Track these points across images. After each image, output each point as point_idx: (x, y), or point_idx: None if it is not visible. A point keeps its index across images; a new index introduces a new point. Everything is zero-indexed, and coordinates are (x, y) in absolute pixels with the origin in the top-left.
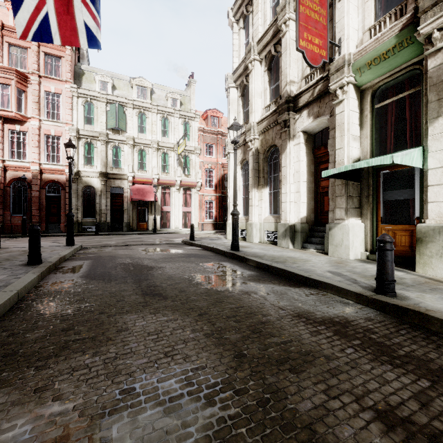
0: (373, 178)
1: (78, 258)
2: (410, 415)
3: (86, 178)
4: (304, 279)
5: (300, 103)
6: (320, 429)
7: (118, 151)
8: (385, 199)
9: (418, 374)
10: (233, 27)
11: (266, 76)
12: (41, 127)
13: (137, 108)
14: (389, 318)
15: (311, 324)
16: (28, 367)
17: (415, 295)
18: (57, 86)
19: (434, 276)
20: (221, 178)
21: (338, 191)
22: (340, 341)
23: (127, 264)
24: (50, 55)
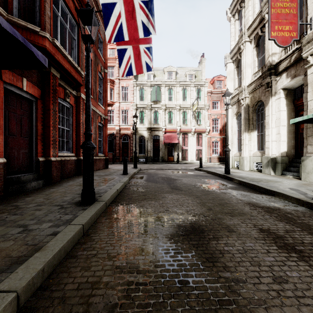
0: None
1: (140, 173)
2: (276, 232)
3: (140, 131)
4: (266, 190)
5: (280, 69)
6: (231, 227)
7: (157, 114)
8: None
9: (298, 227)
10: (230, 20)
11: (254, 51)
12: (120, 106)
13: (167, 86)
14: (312, 212)
15: (253, 206)
16: (136, 201)
17: None
18: (126, 82)
19: None
20: (224, 125)
21: (310, 132)
22: (265, 213)
23: (163, 177)
24: None
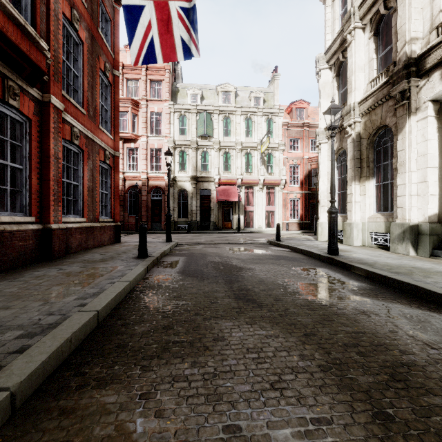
0: None
1: (175, 254)
2: None
3: (180, 182)
4: None
5: (428, 63)
6: None
7: (206, 156)
8: None
9: None
10: (325, 0)
11: (371, 44)
12: (148, 143)
13: (222, 113)
14: None
15: None
16: (135, 365)
17: None
18: (159, 106)
19: None
20: (307, 174)
21: None
22: None
23: (217, 262)
24: (154, 81)
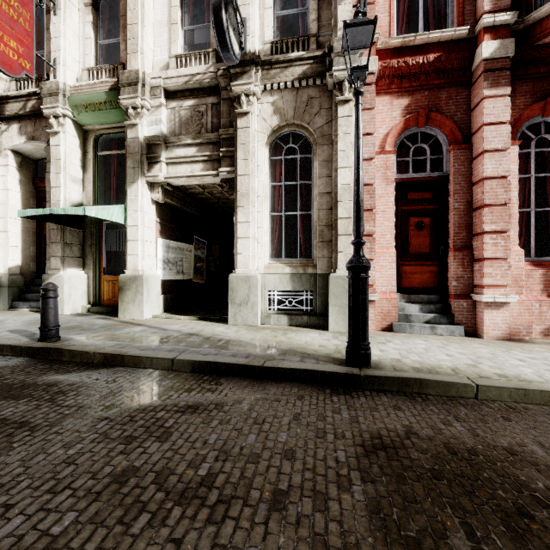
0: (96, 227)
1: None
2: None
3: None
4: None
5: (8, 111)
6: None
7: None
8: (107, 249)
9: None
10: None
11: None
12: None
13: None
14: (32, 361)
15: None
16: None
17: (82, 336)
18: None
19: (129, 319)
20: None
21: (54, 236)
22: None
23: None
24: None
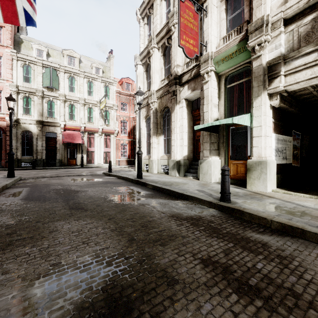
0: (226, 131)
1: (18, 186)
2: (218, 259)
3: (24, 124)
4: (181, 195)
5: (183, 80)
6: (169, 270)
7: (52, 104)
8: (232, 144)
9: (229, 241)
10: (140, 22)
11: (162, 59)
12: None
13: (68, 72)
14: (224, 215)
15: (178, 220)
16: None
17: (241, 201)
18: None
19: (255, 191)
20: (132, 128)
21: (205, 139)
22: (193, 228)
23: (59, 189)
24: None
